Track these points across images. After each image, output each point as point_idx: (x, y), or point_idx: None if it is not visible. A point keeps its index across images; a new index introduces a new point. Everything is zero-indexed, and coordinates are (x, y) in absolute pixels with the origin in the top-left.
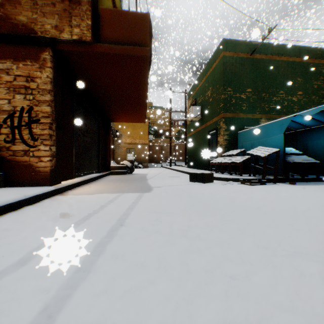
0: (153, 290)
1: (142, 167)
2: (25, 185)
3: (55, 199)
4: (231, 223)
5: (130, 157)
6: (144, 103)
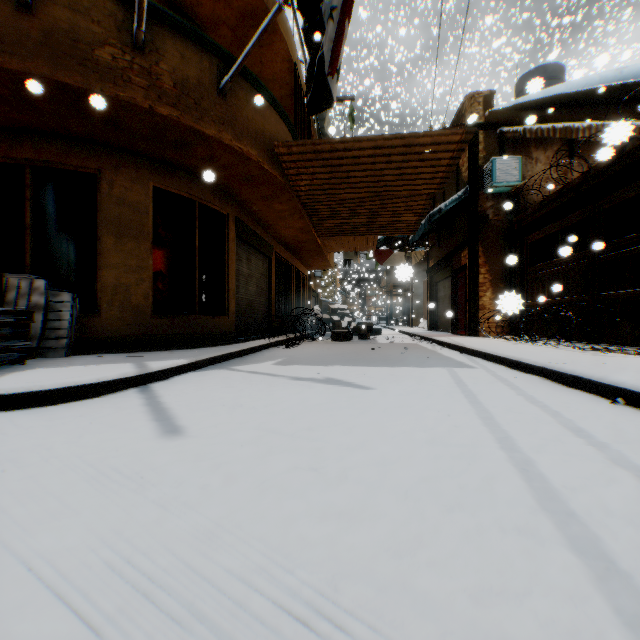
0: (422, 472)
1: None
2: None
3: None
4: (51, 634)
5: None
6: None
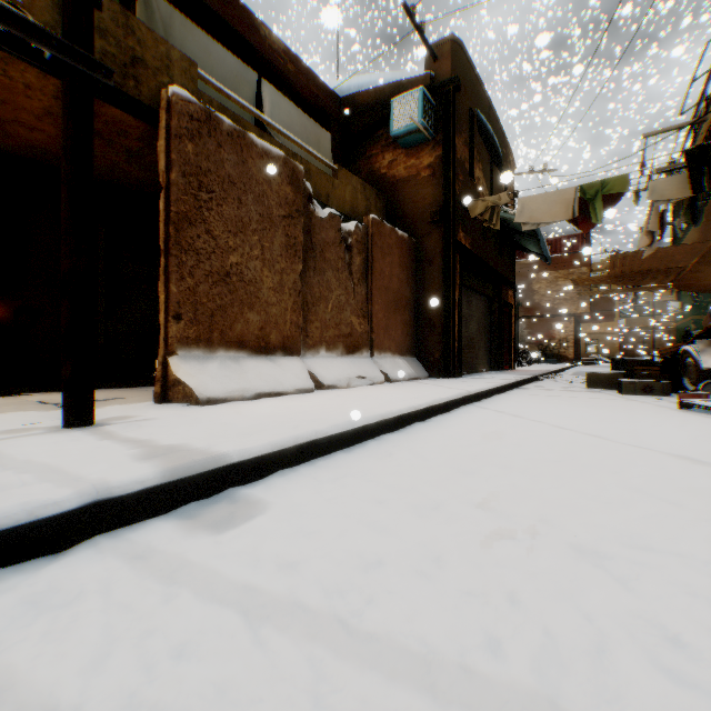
0: None
1: (607, 362)
2: (563, 363)
3: (578, 367)
4: None
5: (591, 349)
6: (611, 318)
